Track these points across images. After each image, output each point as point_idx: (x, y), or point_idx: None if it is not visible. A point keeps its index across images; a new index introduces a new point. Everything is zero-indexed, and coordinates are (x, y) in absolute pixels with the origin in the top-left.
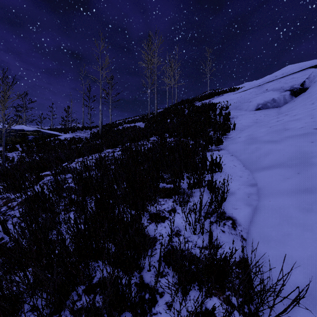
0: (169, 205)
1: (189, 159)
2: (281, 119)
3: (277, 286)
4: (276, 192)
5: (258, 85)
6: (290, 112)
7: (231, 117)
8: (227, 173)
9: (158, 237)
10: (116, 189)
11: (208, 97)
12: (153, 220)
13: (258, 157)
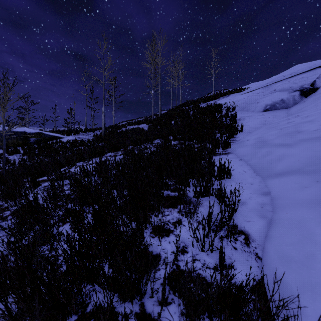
0: (174, 216)
1: (196, 164)
2: (291, 120)
3: (303, 320)
4: (293, 203)
5: (265, 86)
6: (302, 113)
7: (237, 119)
8: (237, 180)
9: (162, 255)
10: (116, 199)
11: (213, 98)
12: (156, 234)
13: (270, 162)
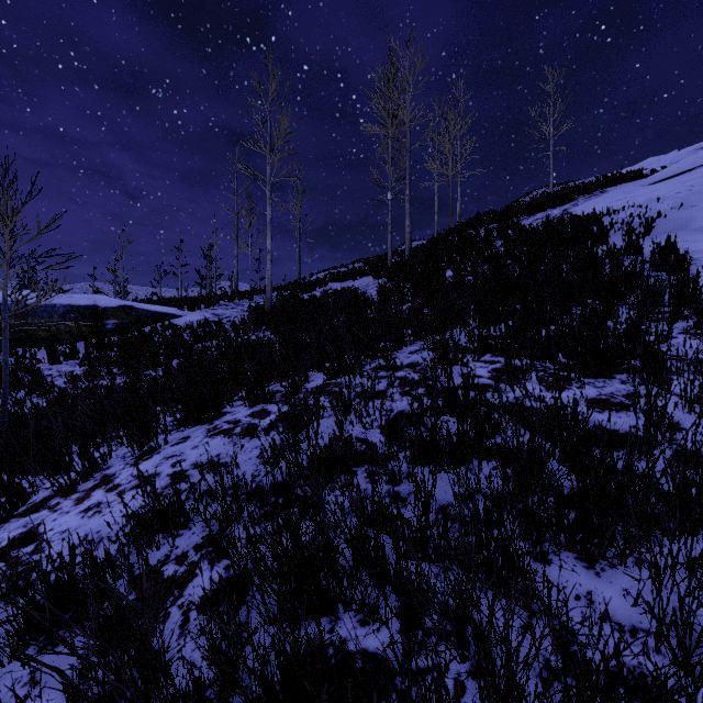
0: None
1: None
2: None
3: None
4: None
5: None
6: None
7: None
8: None
9: None
10: None
11: (557, 200)
12: None
13: None
